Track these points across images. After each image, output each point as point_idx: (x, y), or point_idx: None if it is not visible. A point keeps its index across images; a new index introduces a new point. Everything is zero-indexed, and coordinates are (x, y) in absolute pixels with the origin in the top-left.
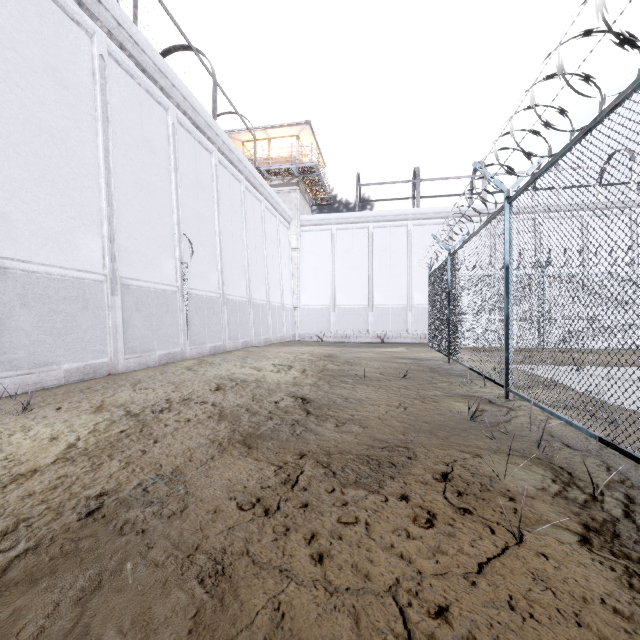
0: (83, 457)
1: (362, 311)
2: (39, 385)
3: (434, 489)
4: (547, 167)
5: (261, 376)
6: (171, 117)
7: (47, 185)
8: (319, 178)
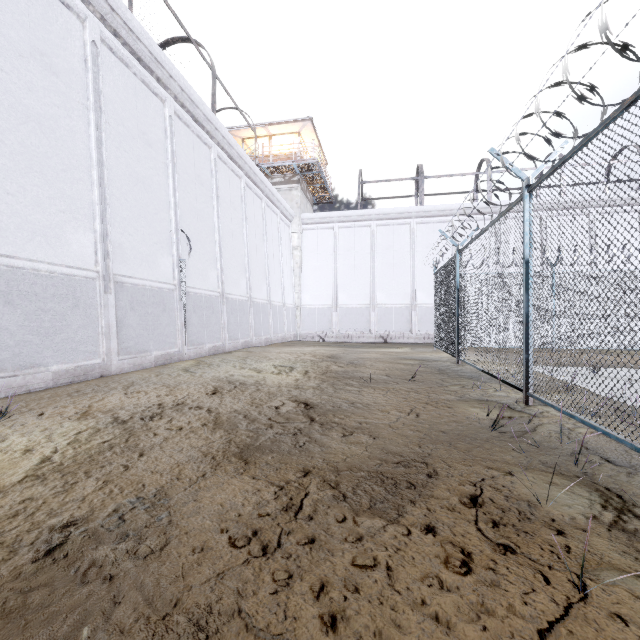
0: (56, 474)
1: (364, 311)
2: (24, 388)
3: (464, 518)
4: (578, 148)
5: (261, 378)
6: (168, 109)
7: (34, 176)
8: (321, 176)
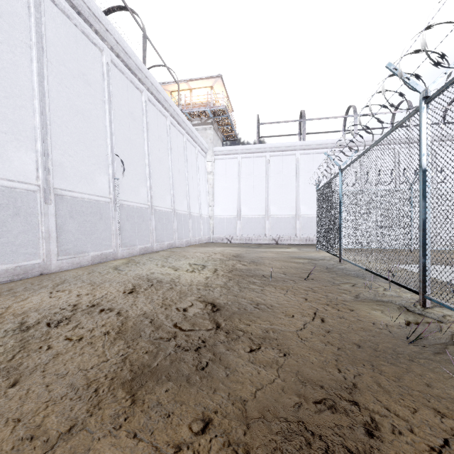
0: None
1: (261, 220)
2: None
3: None
4: None
5: (176, 276)
6: (105, 57)
7: None
8: (228, 119)
